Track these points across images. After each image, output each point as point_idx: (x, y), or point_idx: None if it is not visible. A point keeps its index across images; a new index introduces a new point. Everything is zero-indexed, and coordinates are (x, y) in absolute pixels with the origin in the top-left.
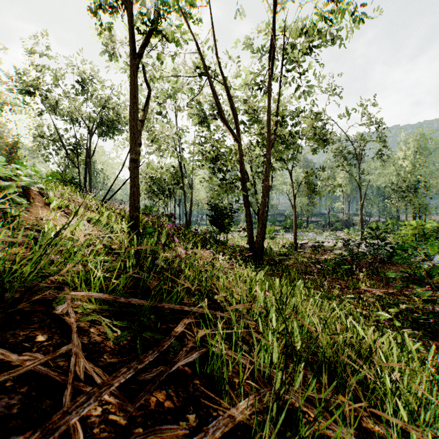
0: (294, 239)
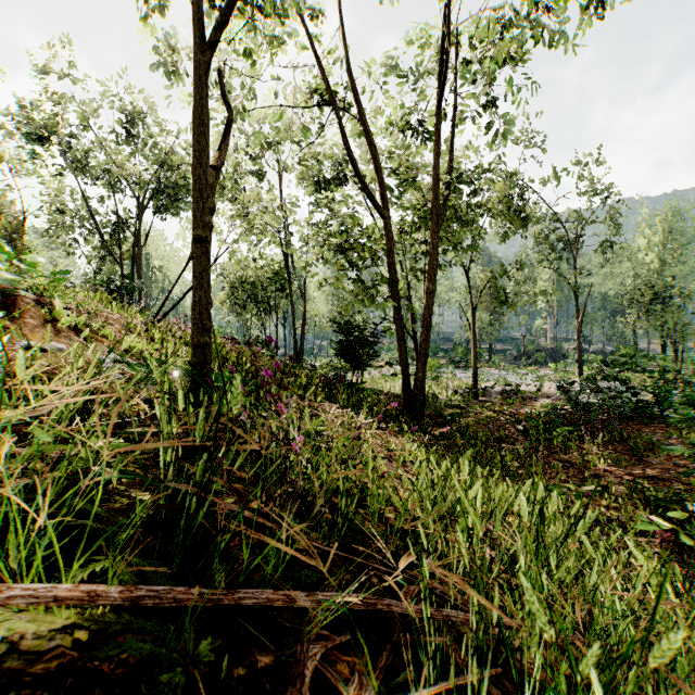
0: (473, 379)
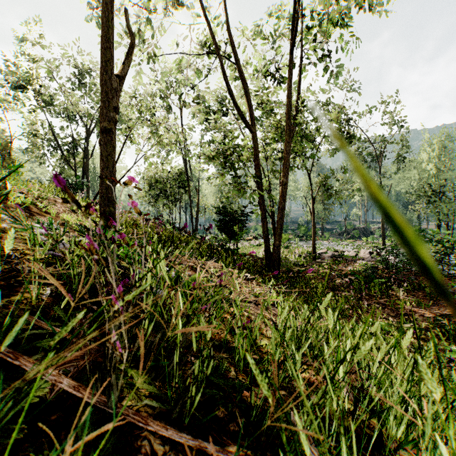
0: (312, 247)
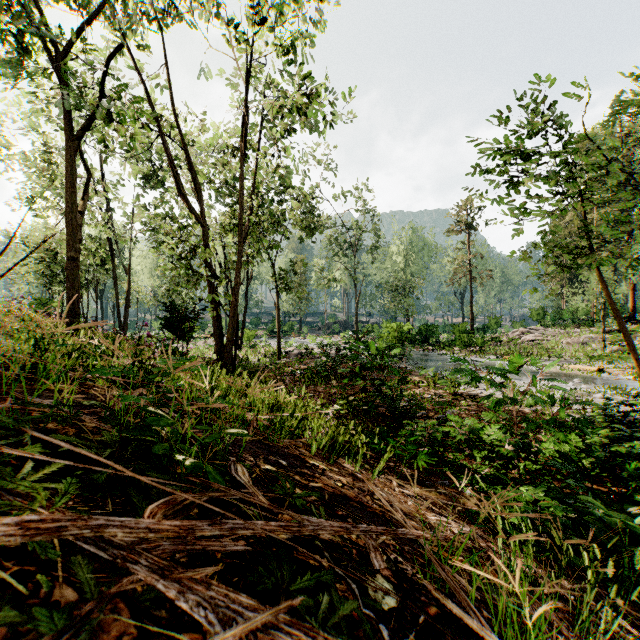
0: (278, 345)
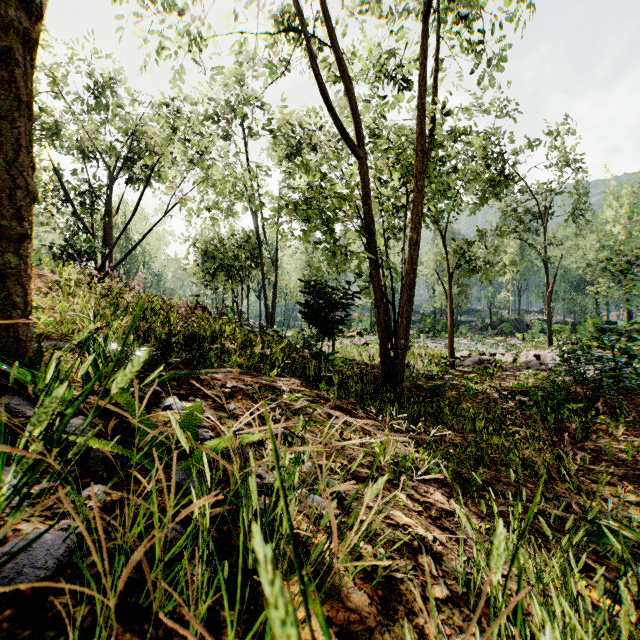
0: (449, 348)
